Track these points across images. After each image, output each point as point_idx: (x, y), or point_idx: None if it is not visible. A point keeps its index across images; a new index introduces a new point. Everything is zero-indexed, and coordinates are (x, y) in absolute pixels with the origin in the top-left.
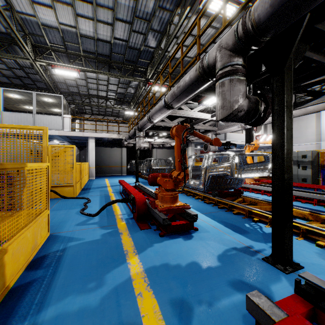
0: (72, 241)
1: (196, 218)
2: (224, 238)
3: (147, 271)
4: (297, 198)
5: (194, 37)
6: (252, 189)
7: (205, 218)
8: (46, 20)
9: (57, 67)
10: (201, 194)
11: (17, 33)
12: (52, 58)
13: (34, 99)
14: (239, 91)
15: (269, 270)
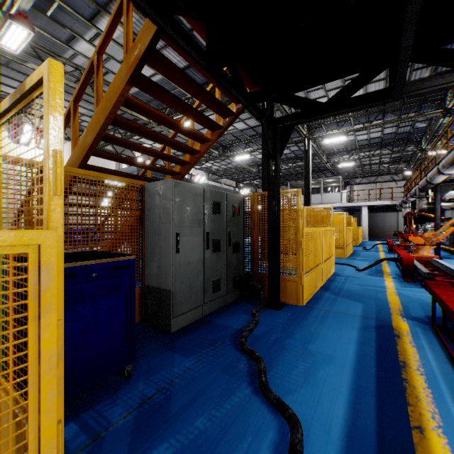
0: (362, 252)
1: None
2: None
3: (385, 256)
4: None
5: None
6: None
7: None
8: (337, 142)
9: (340, 163)
10: (451, 249)
11: (322, 156)
12: (335, 154)
13: (322, 183)
14: (422, 203)
15: None
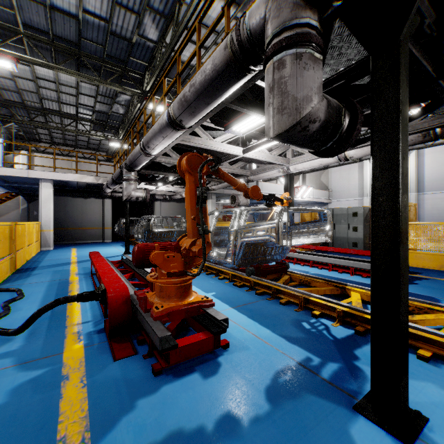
0: None
1: (225, 326)
2: (277, 362)
3: None
4: (356, 271)
5: (217, 35)
6: (297, 260)
7: (239, 316)
8: None
9: None
10: (229, 271)
11: None
12: None
13: None
14: (313, 79)
15: (377, 440)
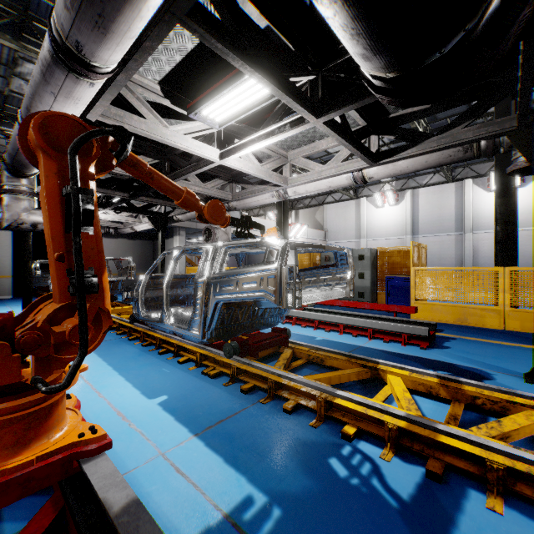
0: None
1: None
2: None
3: None
4: (375, 333)
5: None
6: (296, 319)
7: (207, 461)
8: None
9: None
10: (197, 348)
11: None
12: None
13: None
14: None
15: None
